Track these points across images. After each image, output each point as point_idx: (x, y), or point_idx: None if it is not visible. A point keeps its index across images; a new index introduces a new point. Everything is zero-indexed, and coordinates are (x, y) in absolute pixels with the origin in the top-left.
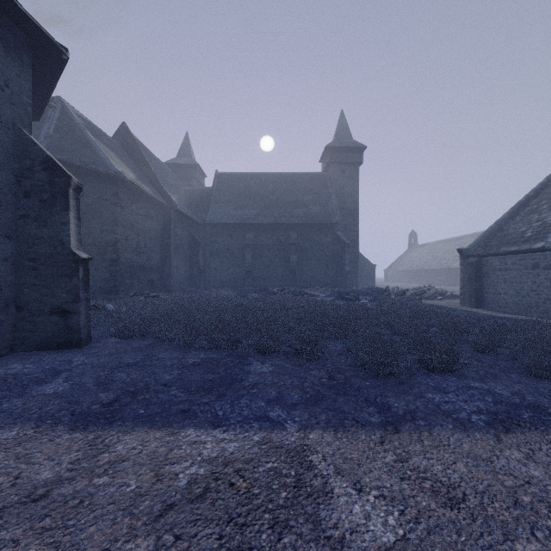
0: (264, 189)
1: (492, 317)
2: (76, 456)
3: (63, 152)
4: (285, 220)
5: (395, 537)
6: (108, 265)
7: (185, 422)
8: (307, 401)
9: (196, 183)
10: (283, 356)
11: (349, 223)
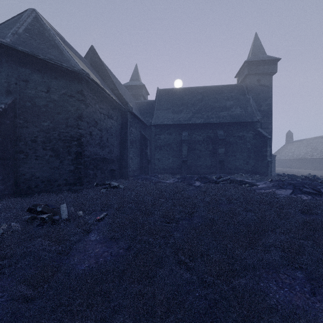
0: (194, 98)
1: None
2: None
3: (29, 48)
4: (213, 121)
5: None
6: (72, 158)
7: None
8: None
9: (143, 99)
10: None
11: (263, 122)
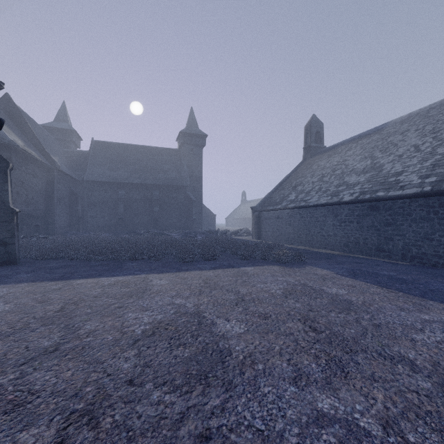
0: (134, 157)
1: (259, 243)
2: (62, 284)
3: None
4: (150, 182)
5: (166, 283)
6: None
7: (101, 277)
8: (151, 270)
9: (73, 145)
10: (143, 260)
11: (196, 186)
